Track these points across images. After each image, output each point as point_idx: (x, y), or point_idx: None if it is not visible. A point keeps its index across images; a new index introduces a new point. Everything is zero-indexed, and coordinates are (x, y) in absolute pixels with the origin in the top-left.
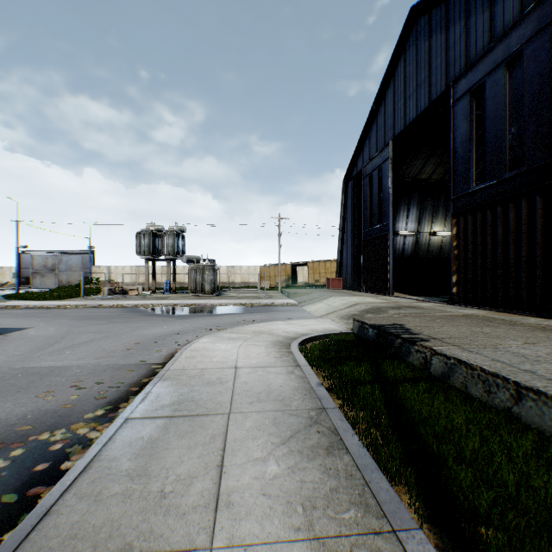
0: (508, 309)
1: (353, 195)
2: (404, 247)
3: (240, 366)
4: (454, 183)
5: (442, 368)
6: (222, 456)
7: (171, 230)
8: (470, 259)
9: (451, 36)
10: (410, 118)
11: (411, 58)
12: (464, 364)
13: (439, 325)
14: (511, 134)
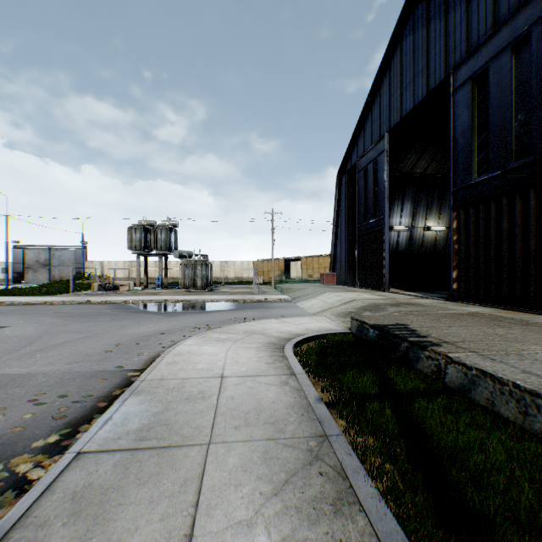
0: (514, 306)
1: (347, 189)
2: (398, 242)
3: (227, 374)
4: (454, 174)
5: (460, 379)
6: (193, 518)
7: (163, 225)
8: (472, 253)
9: (451, 22)
10: (406, 109)
11: (408, 47)
12: (490, 377)
13: (446, 325)
14: (517, 121)
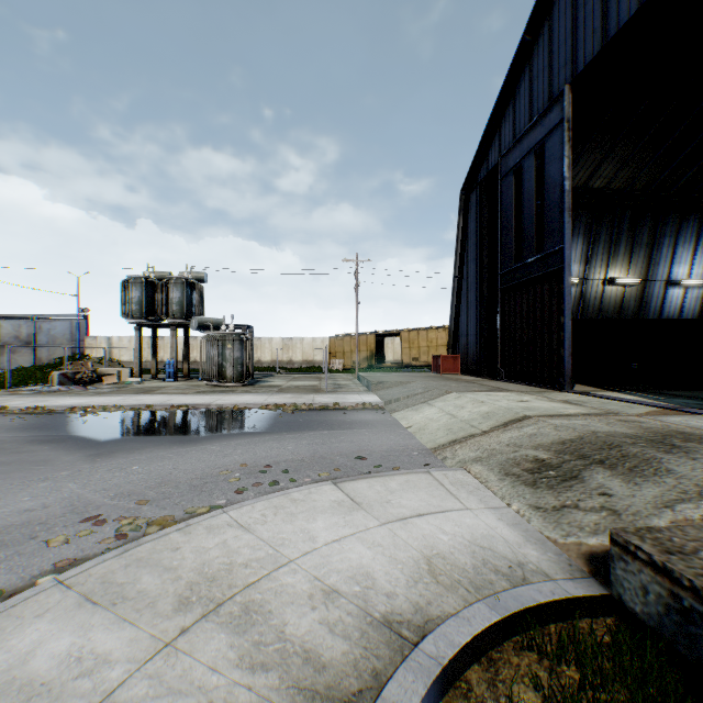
0: None
1: (479, 212)
2: None
3: None
4: None
5: None
6: None
7: (177, 277)
8: None
9: None
10: (619, 20)
11: None
12: None
13: None
14: None
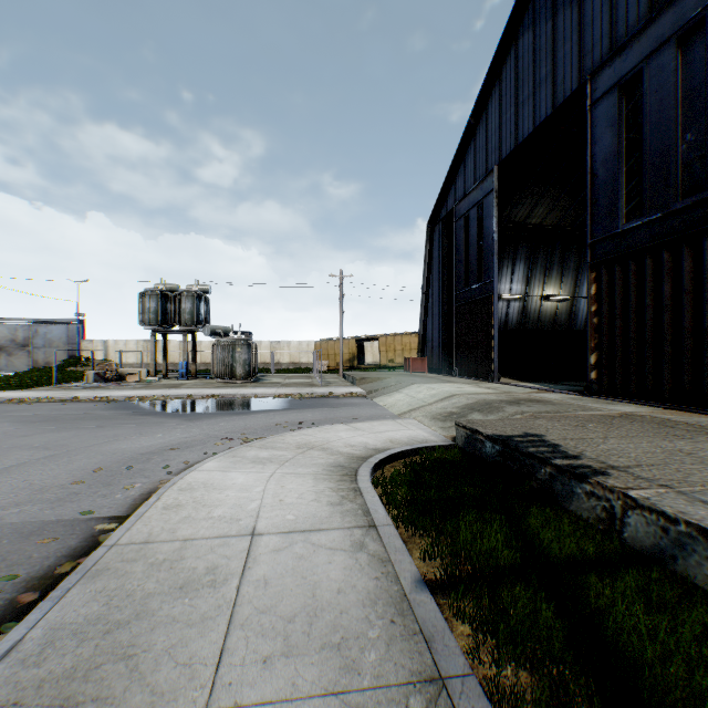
0: (681, 404)
1: (441, 244)
2: (507, 315)
3: (261, 528)
4: (592, 220)
5: (653, 537)
6: None
7: (188, 290)
8: (618, 330)
9: (587, 10)
10: (524, 133)
11: (526, 47)
12: None
13: (599, 436)
14: (685, 143)
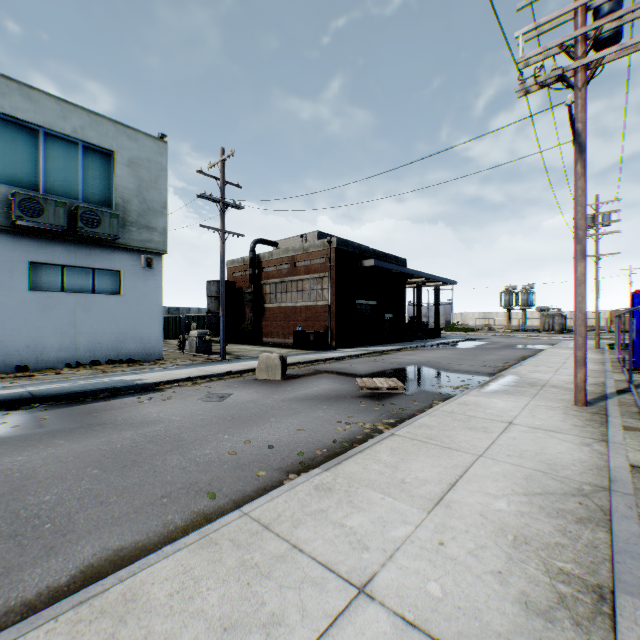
0: None
1: None
2: None
3: None
4: None
5: None
6: None
7: (524, 290)
8: None
9: None
10: None
11: None
12: None
13: None
14: None
